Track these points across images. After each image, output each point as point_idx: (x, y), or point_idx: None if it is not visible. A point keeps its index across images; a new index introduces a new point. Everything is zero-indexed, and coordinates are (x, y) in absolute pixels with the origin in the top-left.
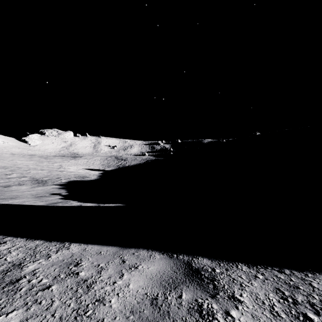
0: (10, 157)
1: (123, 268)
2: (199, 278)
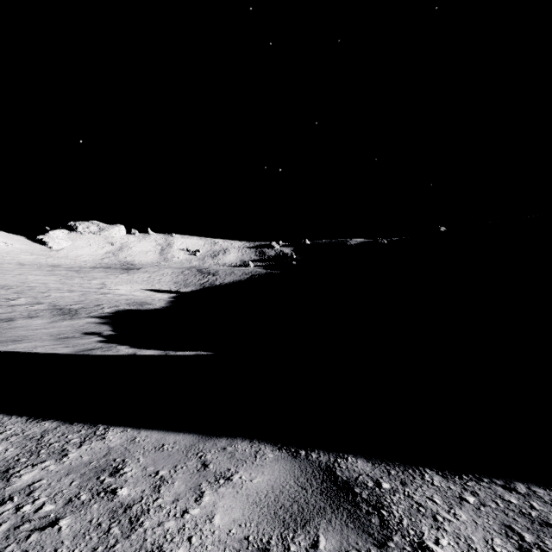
0: (16, 269)
1: (203, 480)
2: (351, 503)
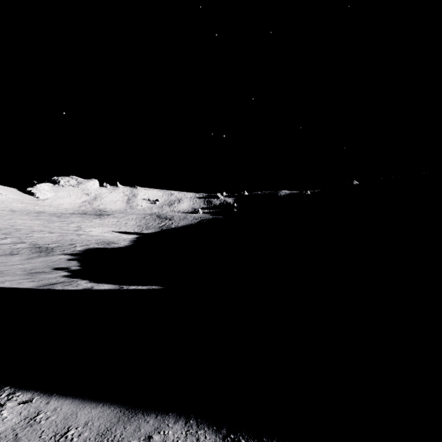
0: (8, 215)
1: None
2: None
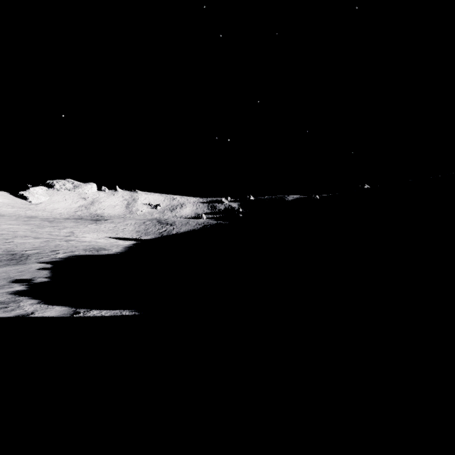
0: None
1: None
2: None
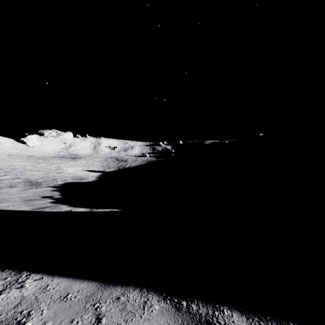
0: (7, 158)
1: None
2: None
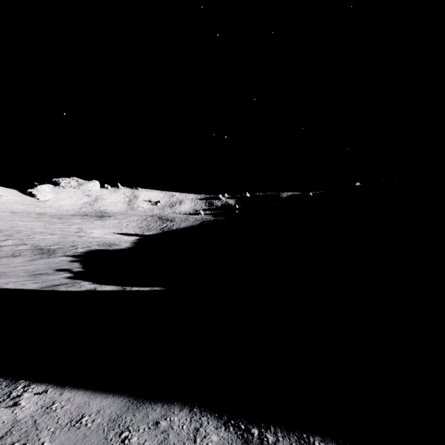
0: (9, 216)
1: None
2: None
